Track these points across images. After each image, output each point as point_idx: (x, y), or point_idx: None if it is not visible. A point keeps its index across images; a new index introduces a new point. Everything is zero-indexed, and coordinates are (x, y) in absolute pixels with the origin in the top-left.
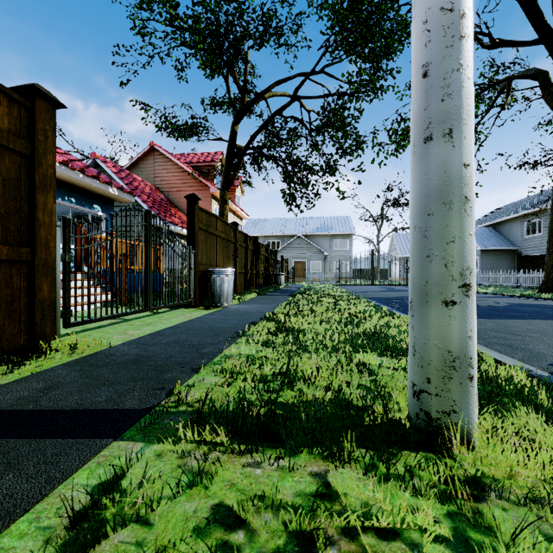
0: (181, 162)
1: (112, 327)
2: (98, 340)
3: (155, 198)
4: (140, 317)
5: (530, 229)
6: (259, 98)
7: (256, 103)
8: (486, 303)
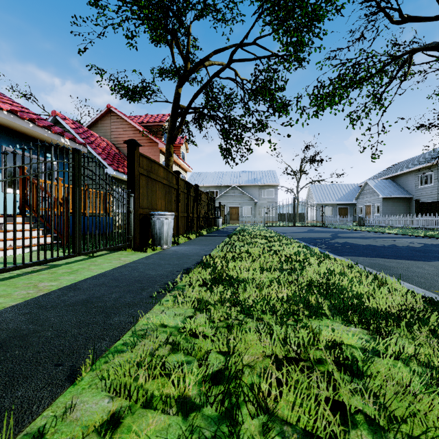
0: (134, 122)
1: (27, 276)
2: None
3: (110, 151)
4: (70, 262)
5: (423, 180)
6: (200, 65)
7: (197, 69)
8: (403, 243)
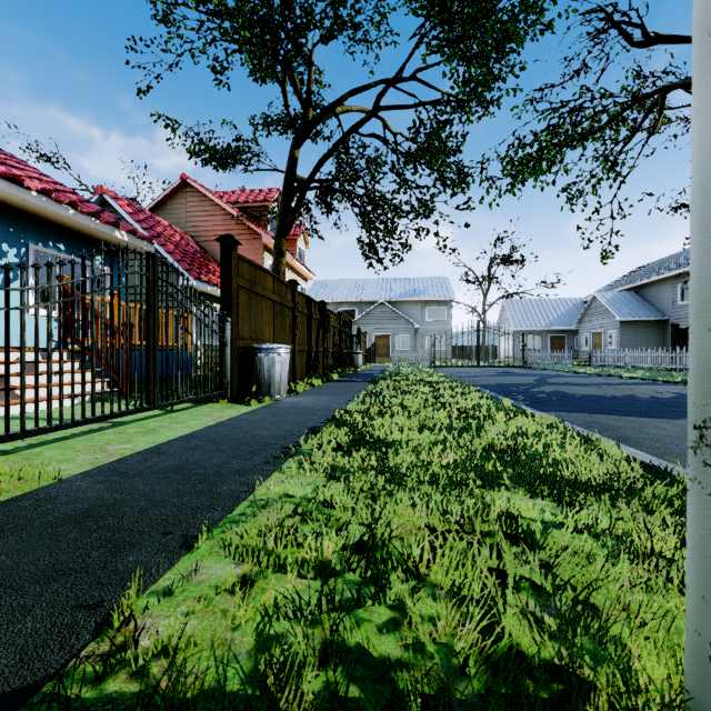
0: (223, 202)
1: (87, 437)
2: (40, 468)
3: (187, 249)
4: (141, 419)
5: (686, 293)
6: (328, 113)
7: (323, 119)
8: (644, 393)
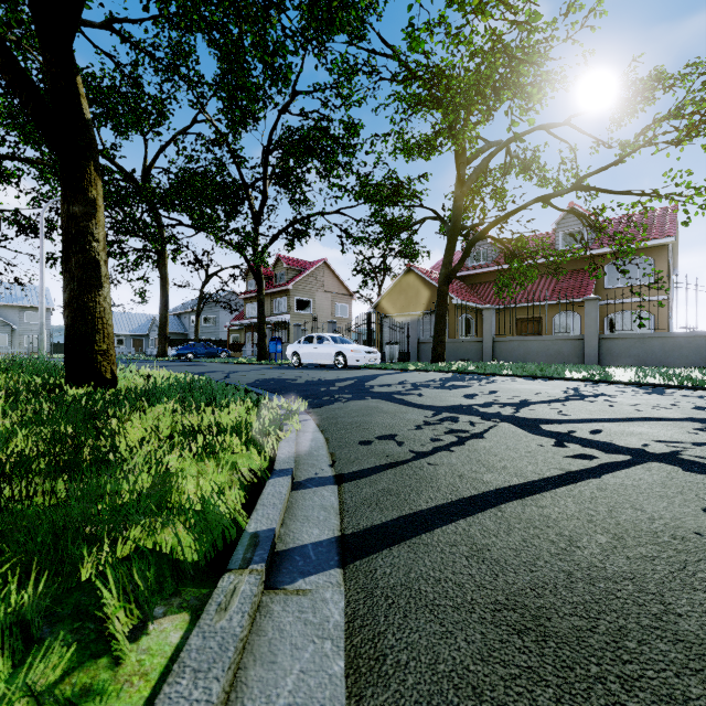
0: None
1: None
2: None
3: None
4: None
5: (193, 321)
6: None
7: None
8: None
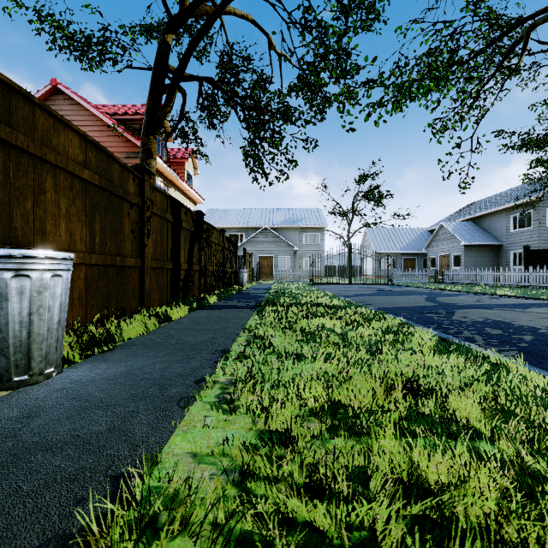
0: (99, 111)
1: None
2: None
3: None
4: None
5: (518, 222)
6: None
7: (201, 5)
8: None
